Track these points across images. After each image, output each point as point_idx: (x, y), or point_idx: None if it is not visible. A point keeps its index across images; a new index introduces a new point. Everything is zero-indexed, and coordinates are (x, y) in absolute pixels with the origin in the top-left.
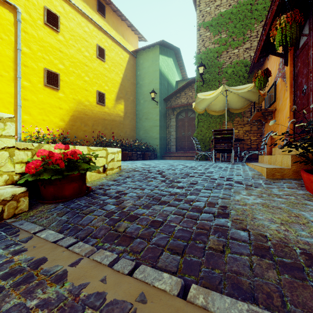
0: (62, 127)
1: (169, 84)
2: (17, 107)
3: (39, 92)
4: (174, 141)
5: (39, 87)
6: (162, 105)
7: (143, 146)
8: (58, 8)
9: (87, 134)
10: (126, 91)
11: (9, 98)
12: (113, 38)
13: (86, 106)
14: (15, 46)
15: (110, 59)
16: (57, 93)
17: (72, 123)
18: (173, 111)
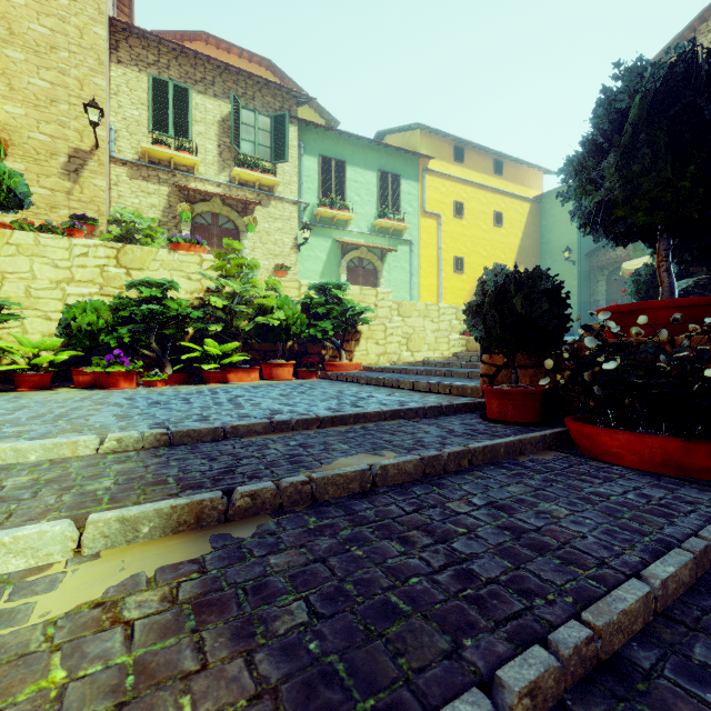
0: None
1: None
2: (438, 295)
3: (450, 279)
4: None
5: (450, 275)
6: (582, 264)
7: None
8: (462, 195)
9: None
10: (526, 253)
11: (434, 289)
12: (510, 194)
13: None
14: (437, 246)
15: (507, 221)
16: (462, 276)
17: None
18: (601, 271)
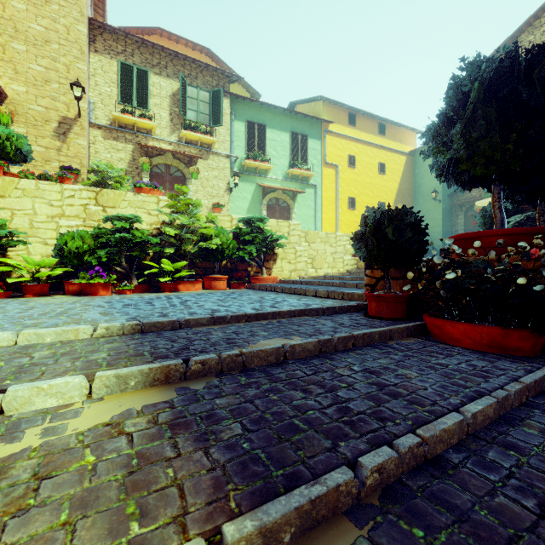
0: None
1: None
2: (336, 226)
3: (345, 214)
4: None
5: (345, 211)
6: (445, 202)
7: None
8: (354, 150)
9: None
10: (403, 194)
11: (333, 222)
12: (391, 149)
13: None
14: (335, 189)
15: (389, 169)
16: (354, 212)
17: None
18: (460, 207)
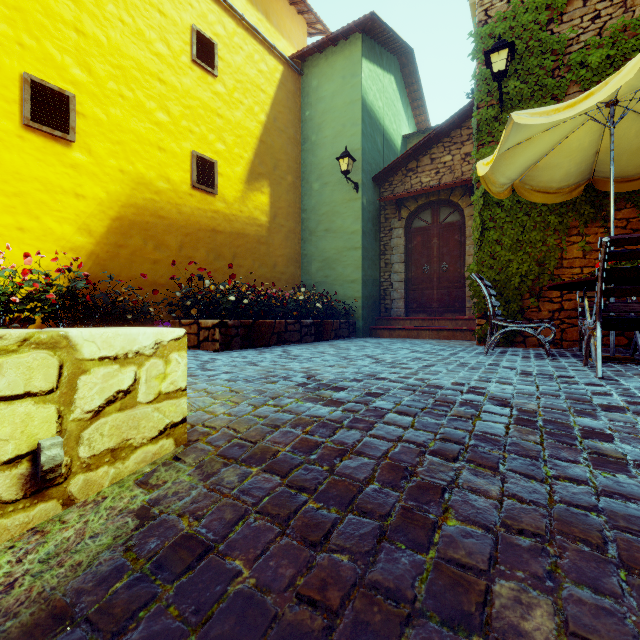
0: (84, 250)
1: (388, 141)
2: None
3: (5, 145)
4: (402, 288)
5: (5, 130)
6: (368, 193)
7: (318, 304)
8: None
9: (164, 271)
10: (275, 160)
11: None
12: (239, 17)
13: (161, 194)
14: None
15: (232, 71)
16: (69, 152)
17: (116, 241)
18: (398, 209)
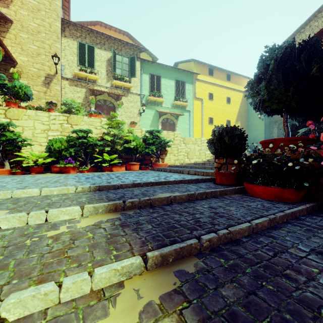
0: None
1: None
2: (202, 134)
3: (207, 127)
4: None
5: (207, 125)
6: (266, 120)
7: (253, 147)
8: (212, 90)
9: None
10: (241, 115)
11: (200, 132)
12: (234, 89)
13: None
14: (201, 112)
15: (233, 101)
16: (212, 126)
17: None
18: (275, 123)
